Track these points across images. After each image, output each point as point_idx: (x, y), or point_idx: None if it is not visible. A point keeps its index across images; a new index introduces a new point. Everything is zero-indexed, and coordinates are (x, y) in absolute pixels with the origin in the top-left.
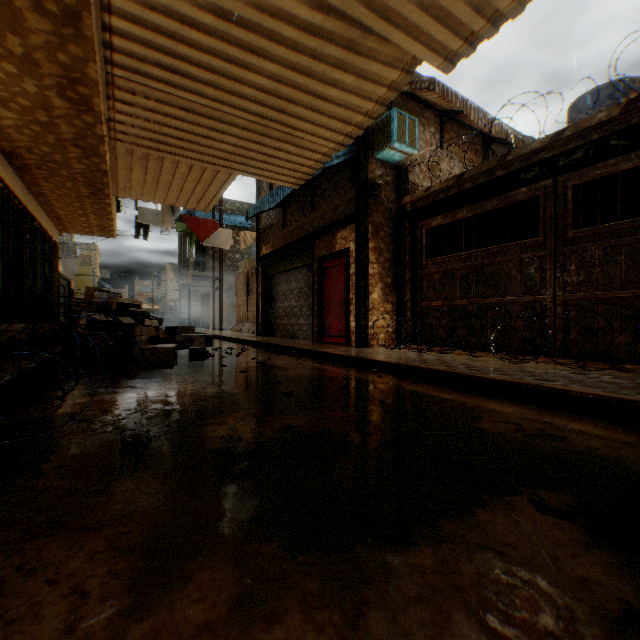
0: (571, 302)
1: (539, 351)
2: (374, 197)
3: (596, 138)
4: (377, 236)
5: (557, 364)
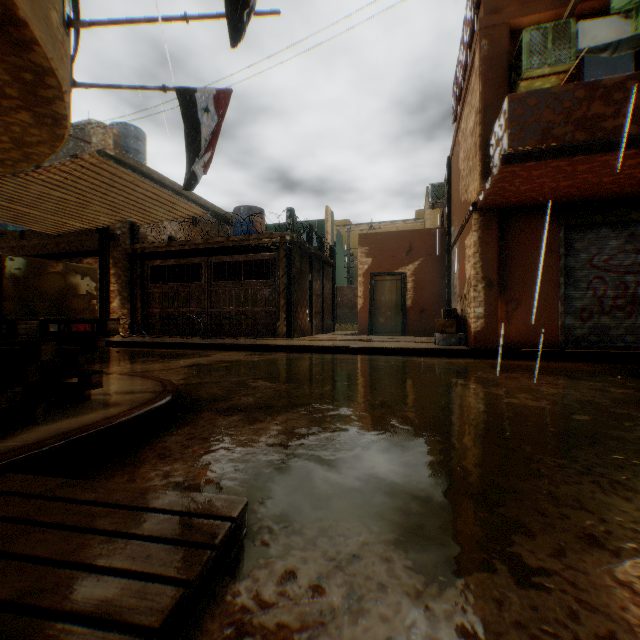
0: (214, 312)
1: (195, 333)
2: (115, 241)
3: (220, 246)
4: (117, 266)
5: (204, 338)
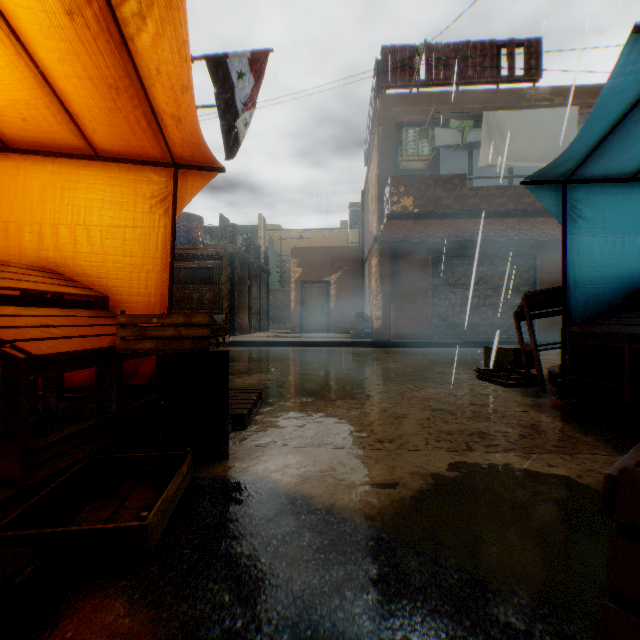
0: None
1: None
2: None
3: None
4: None
5: None
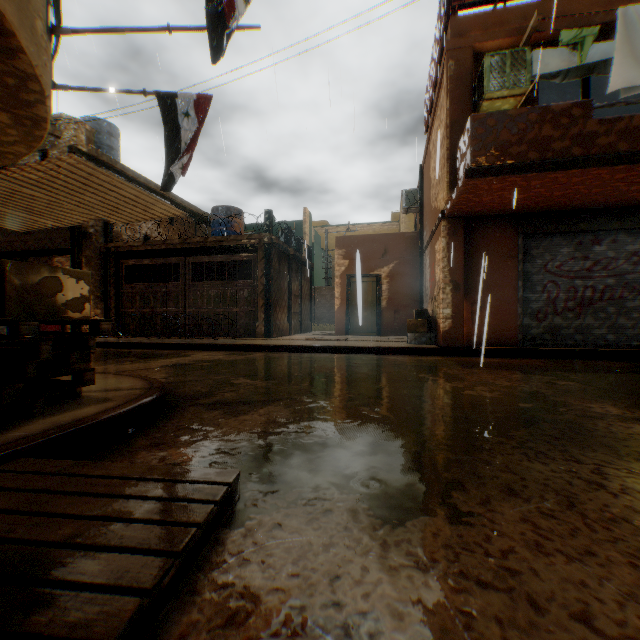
0: (191, 312)
1: (173, 333)
2: (88, 239)
3: (198, 246)
4: (90, 265)
5: (182, 338)
